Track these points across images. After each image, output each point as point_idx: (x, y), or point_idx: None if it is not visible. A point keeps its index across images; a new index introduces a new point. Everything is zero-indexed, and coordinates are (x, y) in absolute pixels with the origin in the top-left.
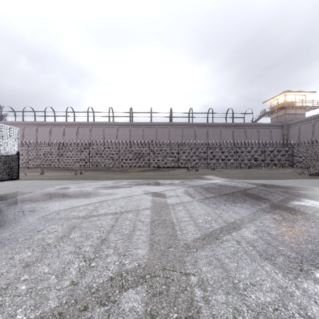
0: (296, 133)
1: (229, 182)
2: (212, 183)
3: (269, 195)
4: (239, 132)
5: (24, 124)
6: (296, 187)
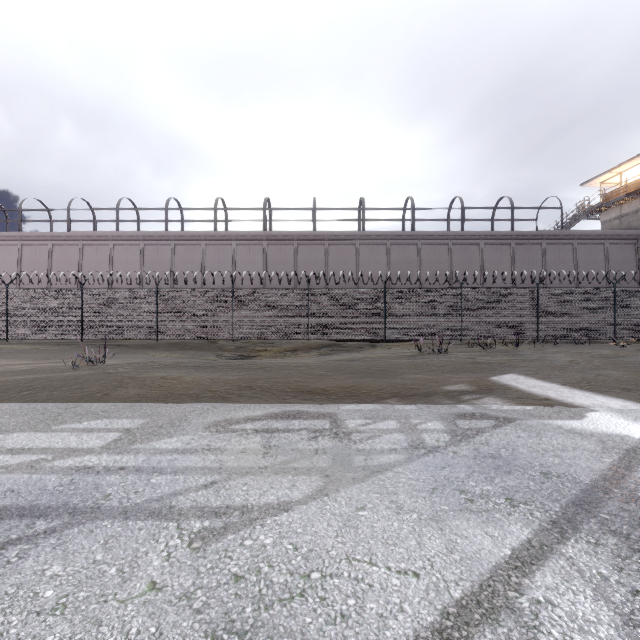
0: None
1: None
2: None
3: None
4: (529, 253)
5: (21, 240)
6: None
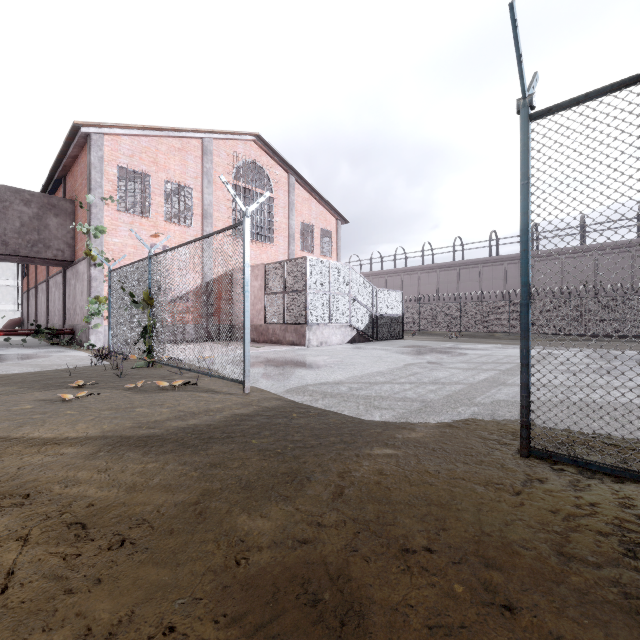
0: None
1: None
2: None
3: None
4: None
5: (371, 276)
6: None
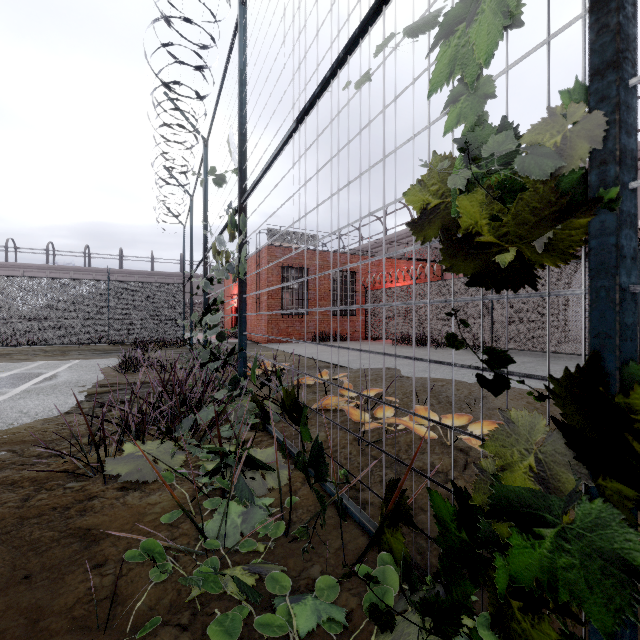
0: None
1: None
2: None
3: None
4: (219, 286)
5: None
6: None
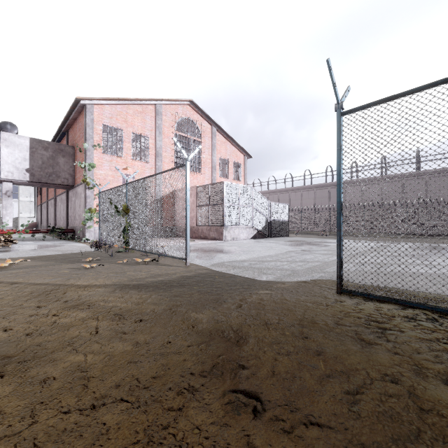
0: None
1: None
2: None
3: None
4: None
5: (268, 193)
6: None
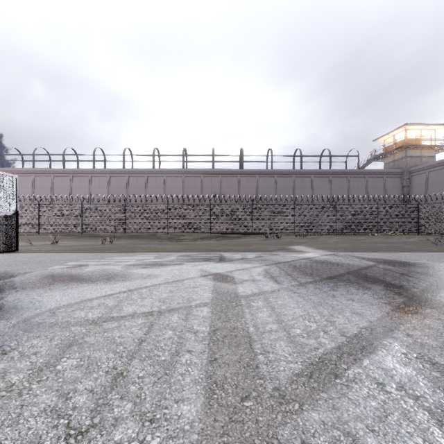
0: (422, 185)
1: (331, 257)
2: (306, 258)
3: (402, 279)
4: (340, 183)
5: (34, 173)
6: (439, 265)
